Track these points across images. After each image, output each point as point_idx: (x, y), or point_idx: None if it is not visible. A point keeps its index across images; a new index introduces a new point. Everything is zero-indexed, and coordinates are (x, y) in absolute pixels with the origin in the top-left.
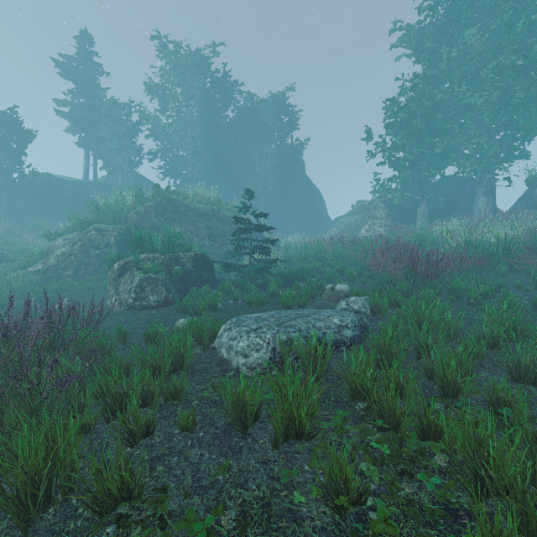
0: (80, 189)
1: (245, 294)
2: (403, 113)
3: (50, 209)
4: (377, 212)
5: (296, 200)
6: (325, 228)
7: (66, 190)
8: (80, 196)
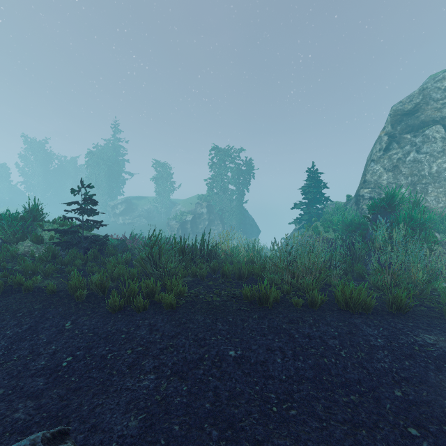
0: None
1: None
2: None
3: None
4: None
5: None
6: None
7: None
8: None
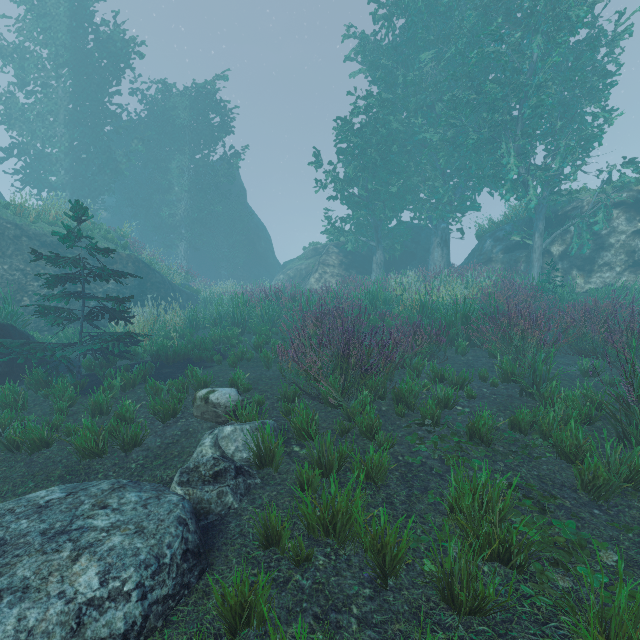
0: None
1: (33, 413)
2: (356, 138)
3: None
4: (330, 258)
5: (233, 235)
6: (272, 274)
7: None
8: None
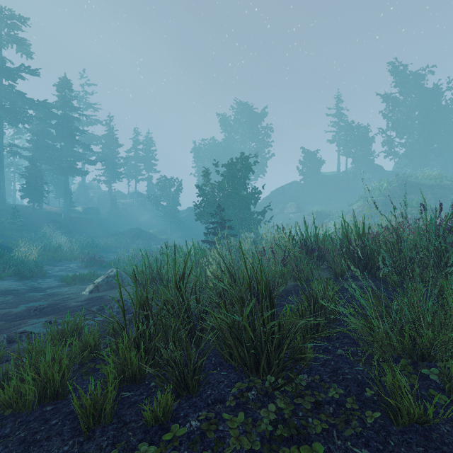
0: (340, 179)
1: None
2: None
3: (326, 191)
4: None
5: None
6: None
7: (333, 181)
8: (339, 183)
